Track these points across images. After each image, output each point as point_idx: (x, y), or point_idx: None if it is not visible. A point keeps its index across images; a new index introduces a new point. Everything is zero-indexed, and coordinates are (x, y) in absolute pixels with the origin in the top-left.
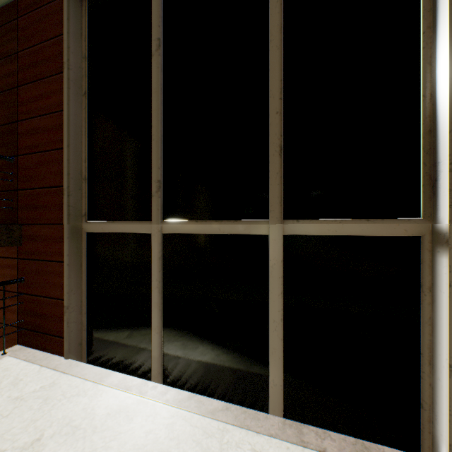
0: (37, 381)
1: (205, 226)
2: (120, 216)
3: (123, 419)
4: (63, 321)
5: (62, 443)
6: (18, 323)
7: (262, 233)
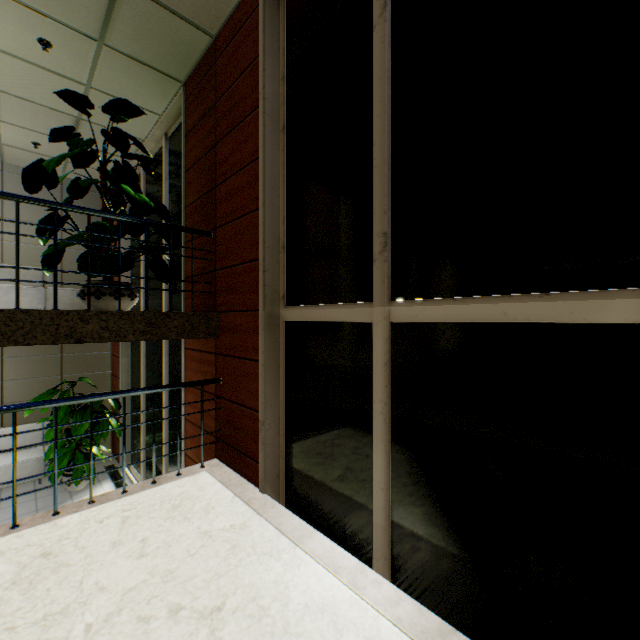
0: (227, 514)
1: (471, 307)
2: (326, 297)
3: (326, 627)
4: (258, 440)
5: (244, 629)
6: (216, 432)
7: (623, 320)
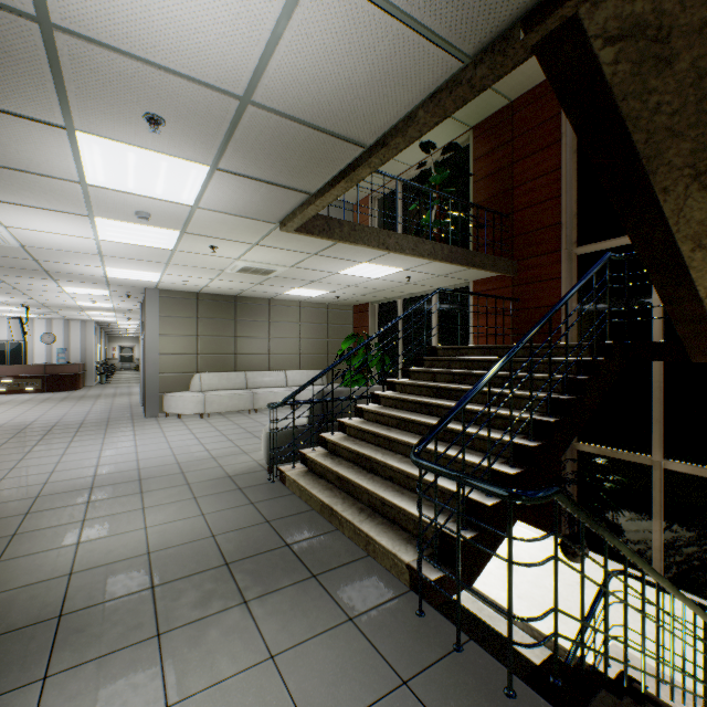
0: None
1: None
2: (613, 235)
3: None
4: (559, 321)
5: None
6: (512, 332)
7: None
